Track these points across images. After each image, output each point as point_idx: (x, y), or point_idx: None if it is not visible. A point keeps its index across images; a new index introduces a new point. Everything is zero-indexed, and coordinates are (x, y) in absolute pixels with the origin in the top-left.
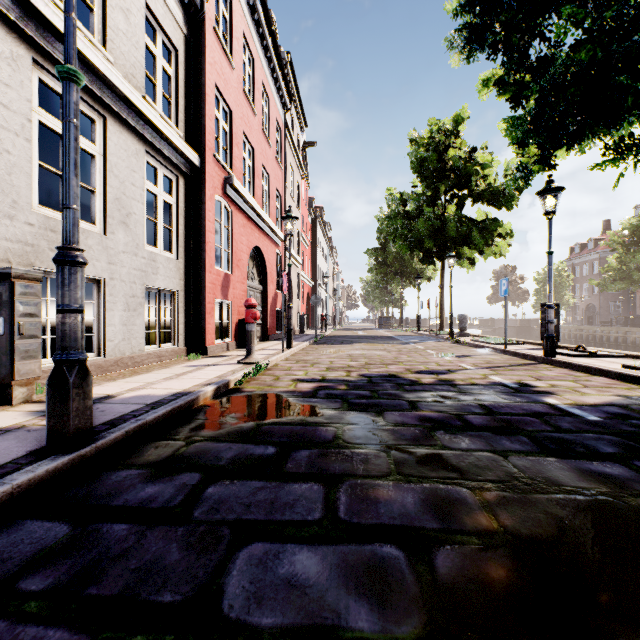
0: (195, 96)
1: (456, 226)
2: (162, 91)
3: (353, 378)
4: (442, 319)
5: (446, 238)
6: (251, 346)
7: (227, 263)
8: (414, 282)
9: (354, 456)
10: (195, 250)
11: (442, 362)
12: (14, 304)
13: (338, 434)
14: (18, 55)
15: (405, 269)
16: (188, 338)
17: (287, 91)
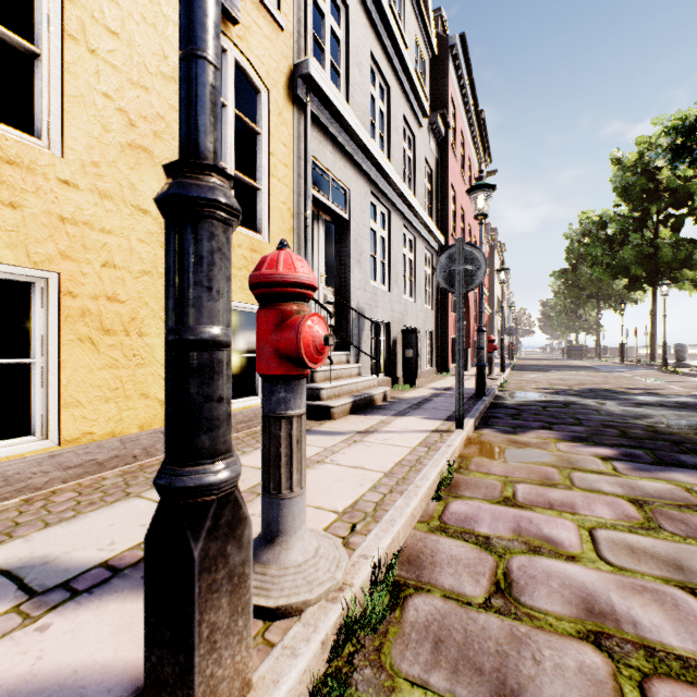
0: (440, 197)
1: (671, 250)
2: (426, 203)
3: (576, 389)
4: (653, 348)
5: (658, 263)
6: (492, 368)
7: (453, 308)
8: (615, 305)
9: (600, 408)
10: (440, 302)
11: (650, 384)
12: (417, 344)
13: (587, 403)
14: (401, 226)
15: (602, 291)
16: (436, 362)
17: (483, 148)
